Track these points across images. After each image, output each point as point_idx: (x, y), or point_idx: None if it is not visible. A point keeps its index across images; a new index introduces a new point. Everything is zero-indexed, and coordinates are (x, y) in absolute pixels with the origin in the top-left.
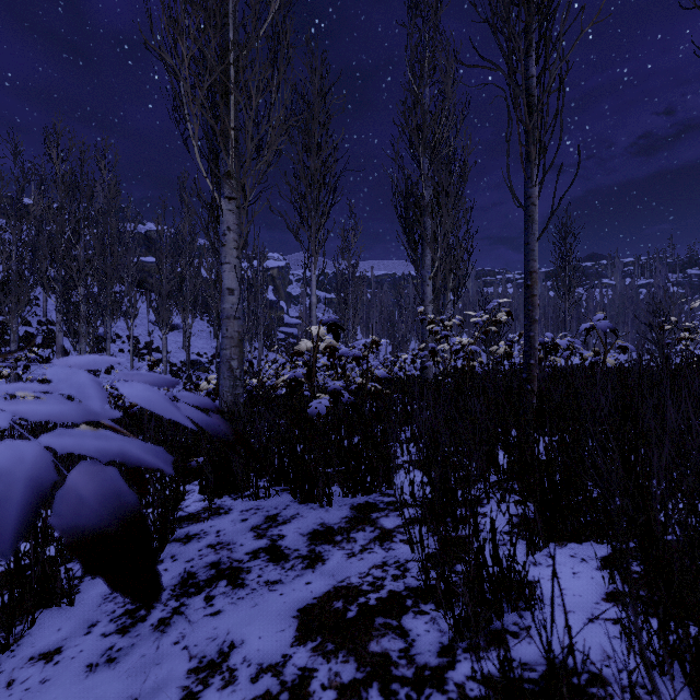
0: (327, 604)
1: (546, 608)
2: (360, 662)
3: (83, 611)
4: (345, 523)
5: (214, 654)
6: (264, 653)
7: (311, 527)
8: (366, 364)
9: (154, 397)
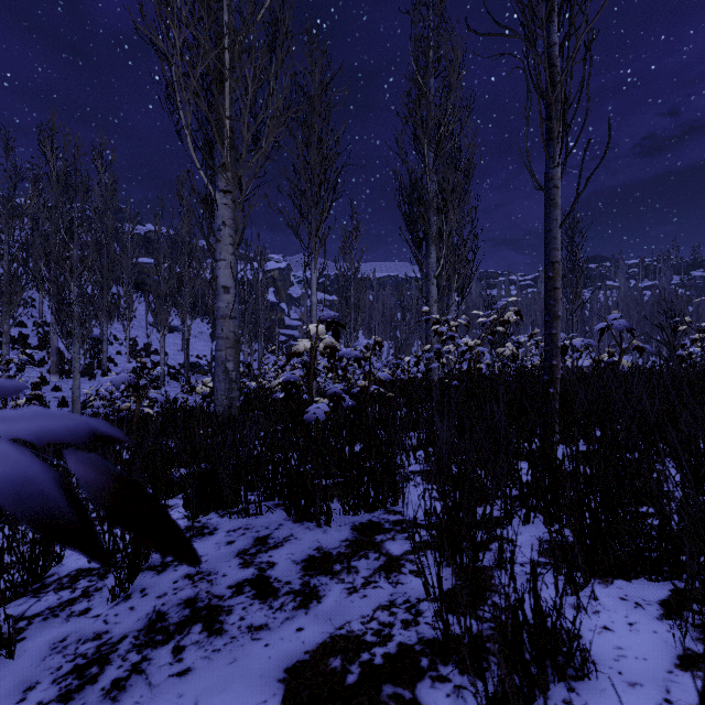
0: (322, 661)
1: (603, 678)
2: None
3: (23, 667)
4: (345, 547)
5: None
6: None
7: (306, 553)
8: (369, 366)
9: None
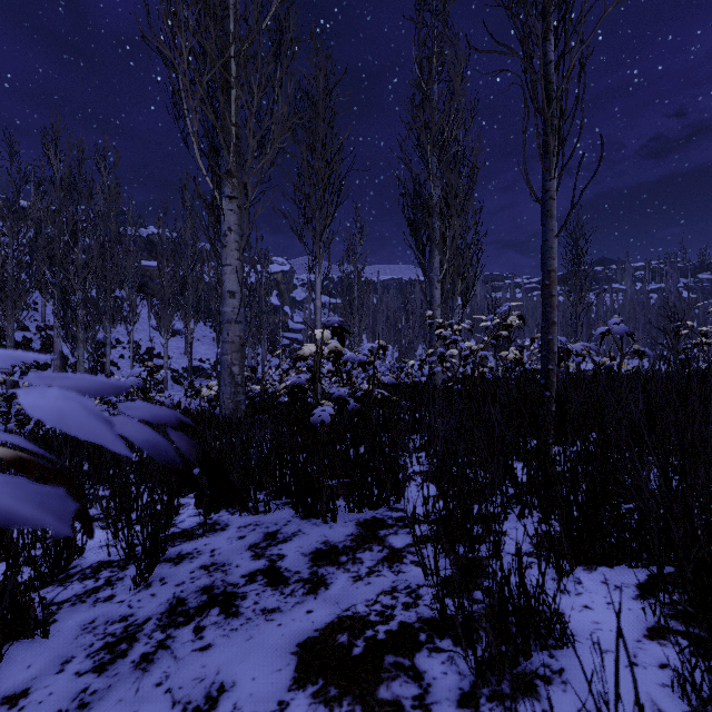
0: (330, 637)
1: (580, 646)
2: (367, 711)
3: (58, 645)
4: (350, 541)
5: (201, 699)
6: (257, 699)
7: (313, 546)
8: (373, 370)
9: (70, 409)
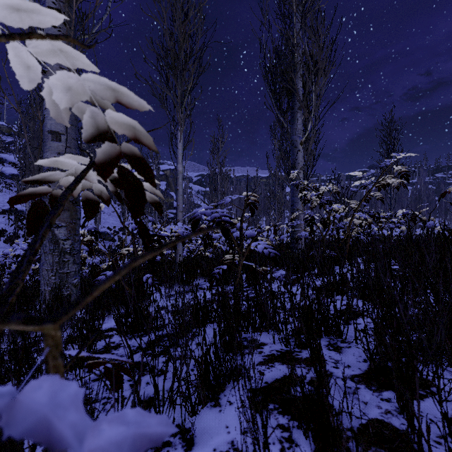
0: None
1: None
2: None
3: None
4: None
5: None
6: None
7: None
8: (240, 233)
9: None
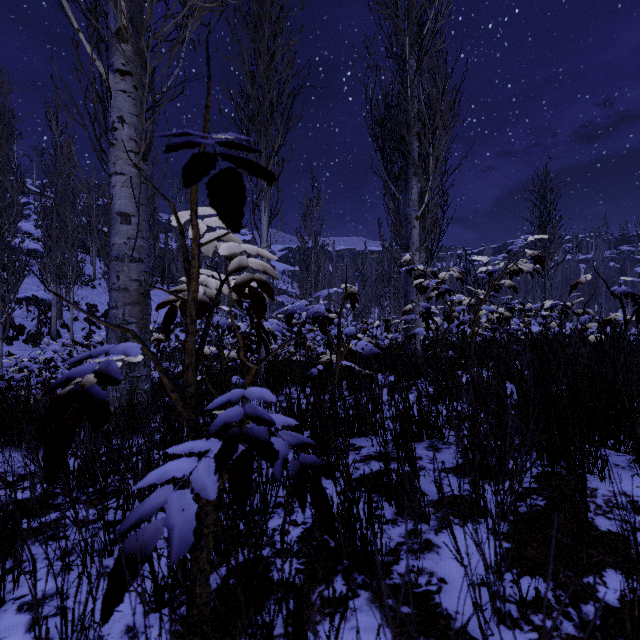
0: None
1: None
2: None
3: None
4: None
5: None
6: None
7: None
8: (338, 330)
9: None
